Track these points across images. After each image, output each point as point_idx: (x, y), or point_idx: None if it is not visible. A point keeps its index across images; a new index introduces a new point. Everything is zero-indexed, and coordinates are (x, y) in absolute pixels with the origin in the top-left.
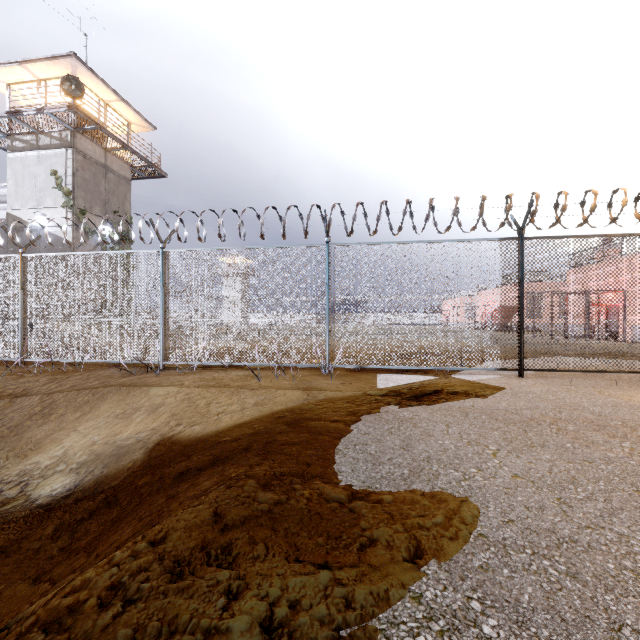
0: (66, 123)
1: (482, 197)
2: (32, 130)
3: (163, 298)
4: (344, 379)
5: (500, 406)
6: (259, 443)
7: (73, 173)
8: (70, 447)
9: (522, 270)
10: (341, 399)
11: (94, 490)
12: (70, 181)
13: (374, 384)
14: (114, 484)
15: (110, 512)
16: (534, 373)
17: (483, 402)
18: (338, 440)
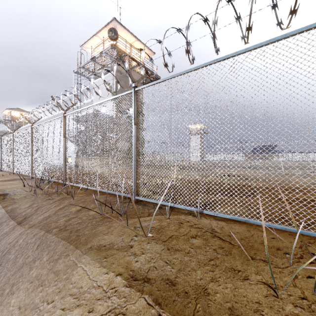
0: (112, 57)
1: None
2: (101, 66)
3: (135, 135)
4: None
5: None
6: None
7: (116, 82)
8: None
9: None
10: None
11: None
12: (114, 87)
13: None
14: None
15: None
16: None
17: None
18: None
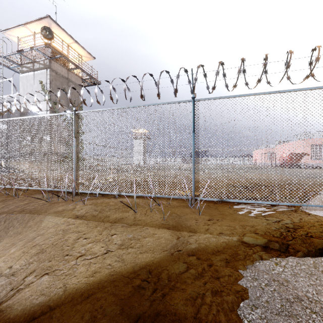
0: (46, 55)
1: None
2: (30, 61)
3: (75, 146)
4: (209, 213)
5: None
6: None
7: (50, 82)
8: None
9: None
10: (216, 252)
11: None
12: (48, 86)
13: (241, 222)
14: None
15: None
16: None
17: None
18: None
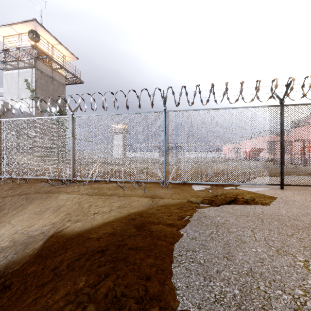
0: (31, 55)
1: (258, 80)
2: (15, 59)
3: (72, 142)
4: (174, 190)
5: (282, 212)
6: (113, 246)
7: (35, 80)
8: (2, 234)
9: (283, 124)
10: (173, 205)
11: (2, 272)
12: (34, 85)
13: (193, 193)
14: (16, 268)
15: (2, 297)
16: (288, 186)
17: (268, 209)
18: (173, 245)
